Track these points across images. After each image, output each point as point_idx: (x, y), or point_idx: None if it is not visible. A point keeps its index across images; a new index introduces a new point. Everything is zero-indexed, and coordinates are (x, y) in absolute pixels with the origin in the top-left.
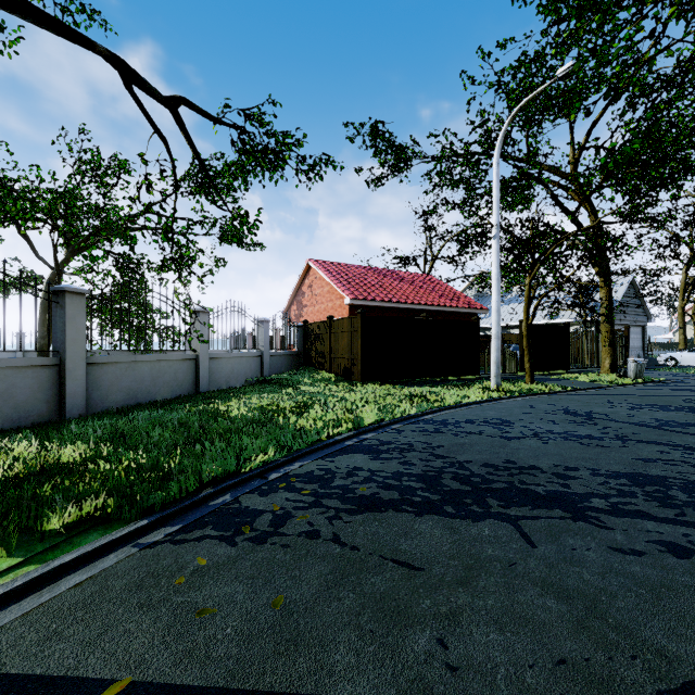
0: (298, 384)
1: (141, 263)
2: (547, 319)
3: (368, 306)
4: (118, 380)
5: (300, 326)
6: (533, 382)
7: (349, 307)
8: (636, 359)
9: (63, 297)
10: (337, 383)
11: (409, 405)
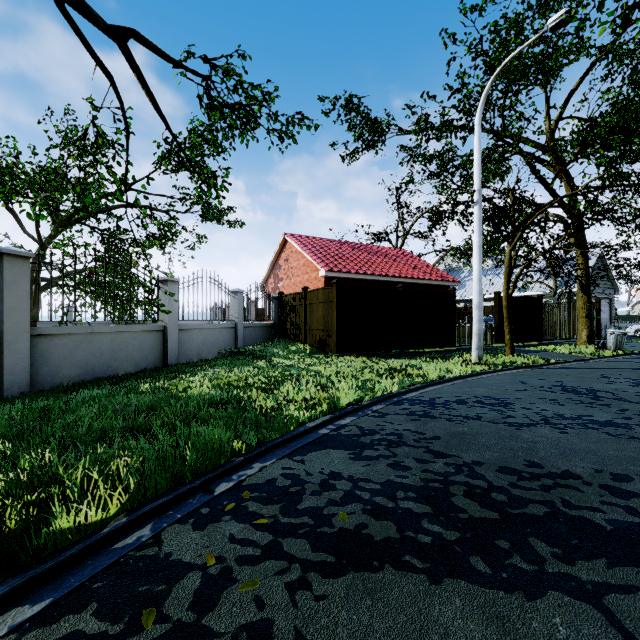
0: (271, 356)
1: (126, 239)
2: (517, 292)
3: (343, 278)
4: (72, 353)
5: (275, 298)
6: (514, 354)
7: (324, 279)
8: (617, 331)
9: (0, 260)
10: (311, 355)
11: (390, 381)
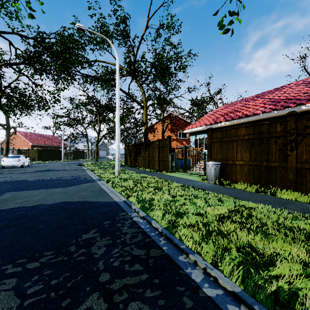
0: None
1: None
2: (86, 148)
3: (36, 145)
4: None
5: (17, 150)
6: (71, 160)
7: (31, 145)
8: (90, 157)
9: None
10: (32, 161)
11: (48, 162)
